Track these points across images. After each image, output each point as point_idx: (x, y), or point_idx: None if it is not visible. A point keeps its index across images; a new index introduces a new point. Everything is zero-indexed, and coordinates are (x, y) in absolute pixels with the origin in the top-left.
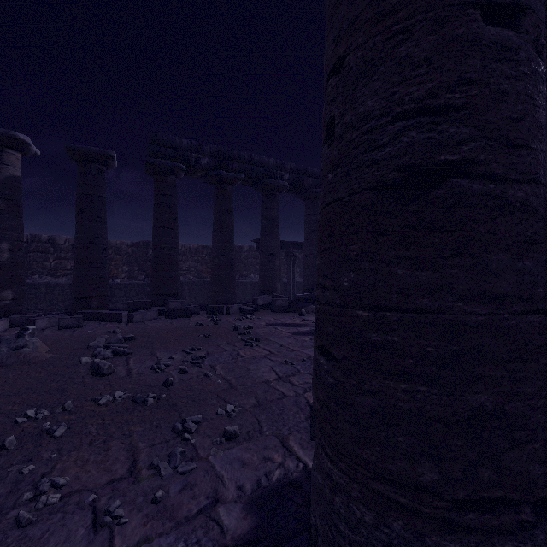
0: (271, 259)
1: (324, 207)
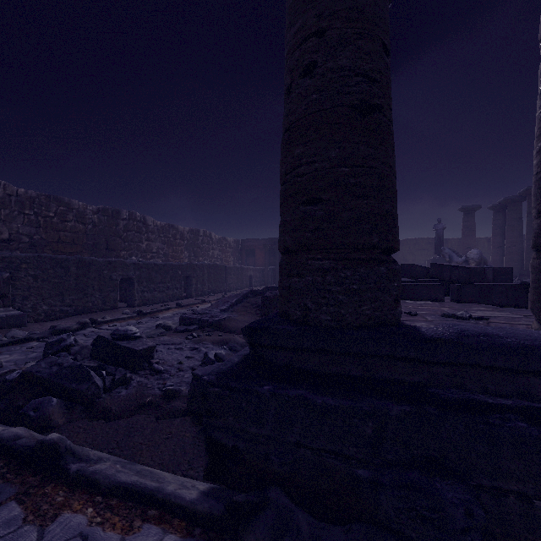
0: None
1: None
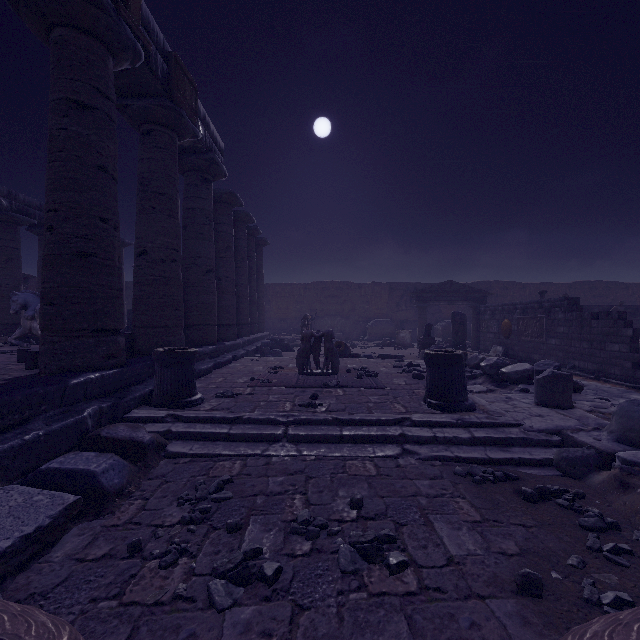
0: None
1: (48, 255)
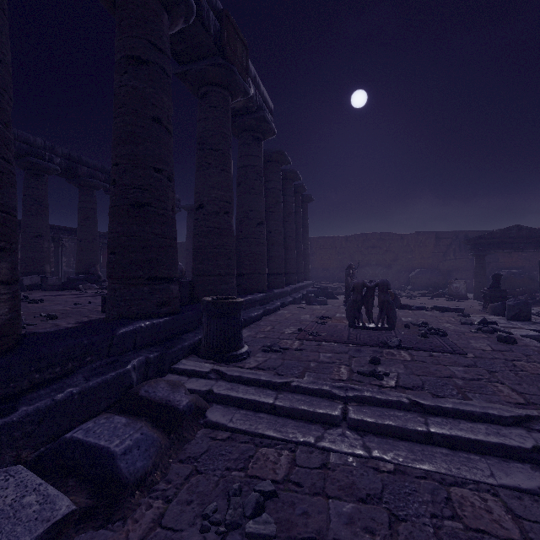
0: (38, 240)
1: (112, 207)
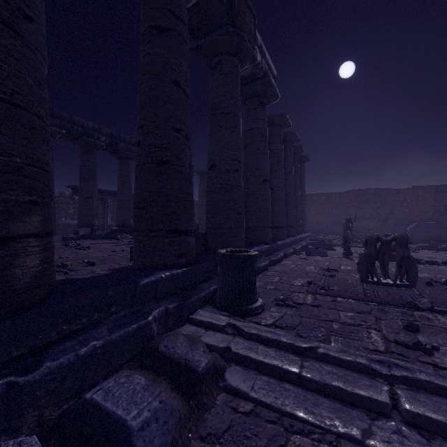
0: (90, 201)
1: (137, 166)
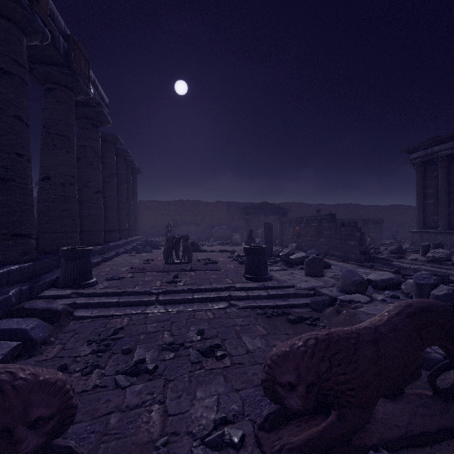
0: None
1: None
